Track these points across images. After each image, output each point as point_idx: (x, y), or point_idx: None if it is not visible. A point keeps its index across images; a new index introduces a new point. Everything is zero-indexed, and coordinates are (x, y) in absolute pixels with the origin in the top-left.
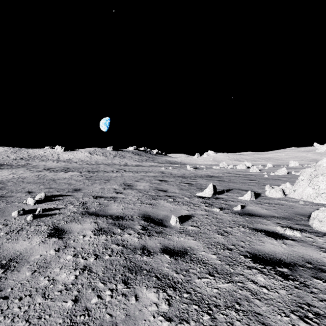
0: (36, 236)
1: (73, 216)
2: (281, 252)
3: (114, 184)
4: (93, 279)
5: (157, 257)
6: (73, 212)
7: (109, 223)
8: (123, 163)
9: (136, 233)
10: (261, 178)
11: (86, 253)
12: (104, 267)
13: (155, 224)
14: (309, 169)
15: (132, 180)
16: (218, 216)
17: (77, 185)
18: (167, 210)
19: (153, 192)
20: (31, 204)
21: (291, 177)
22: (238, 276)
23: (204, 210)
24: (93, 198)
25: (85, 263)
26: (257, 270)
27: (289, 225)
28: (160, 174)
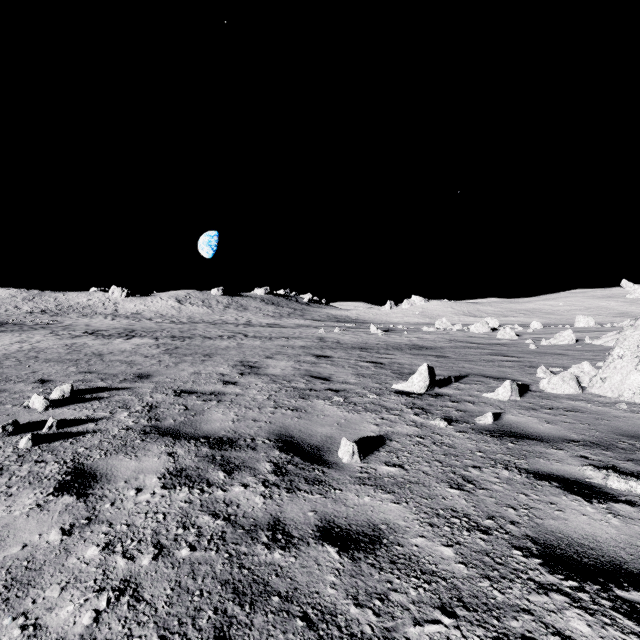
0: (29, 489)
1: (124, 437)
2: (612, 539)
3: (222, 364)
4: (140, 624)
5: (307, 555)
6: (125, 429)
7: (200, 457)
8: (242, 320)
9: (261, 483)
10: (523, 350)
11: (136, 540)
12: (172, 585)
13: (305, 459)
14: (635, 333)
15: (259, 354)
16: (444, 438)
17: (146, 365)
18: (332, 424)
19: (302, 381)
20: (38, 409)
21: (584, 348)
22: (519, 616)
23: (412, 424)
24: (175, 396)
25: (127, 571)
26: (564, 597)
27: (611, 464)
28: (316, 344)
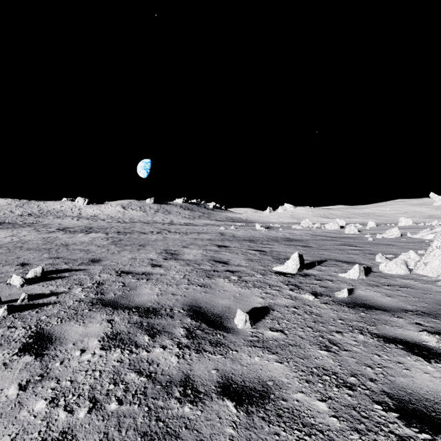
0: None
1: (76, 308)
2: None
3: (152, 252)
4: None
5: (210, 408)
6: (78, 301)
7: (131, 323)
8: (167, 220)
9: (176, 345)
10: (364, 242)
11: (76, 394)
12: (101, 436)
13: (209, 325)
14: None
15: (178, 245)
16: (313, 308)
17: (98, 253)
18: (230, 297)
19: (208, 264)
20: (17, 285)
21: (407, 240)
22: None
23: (289, 297)
24: (116, 275)
25: (66, 424)
26: None
27: (440, 329)
28: (218, 237)
